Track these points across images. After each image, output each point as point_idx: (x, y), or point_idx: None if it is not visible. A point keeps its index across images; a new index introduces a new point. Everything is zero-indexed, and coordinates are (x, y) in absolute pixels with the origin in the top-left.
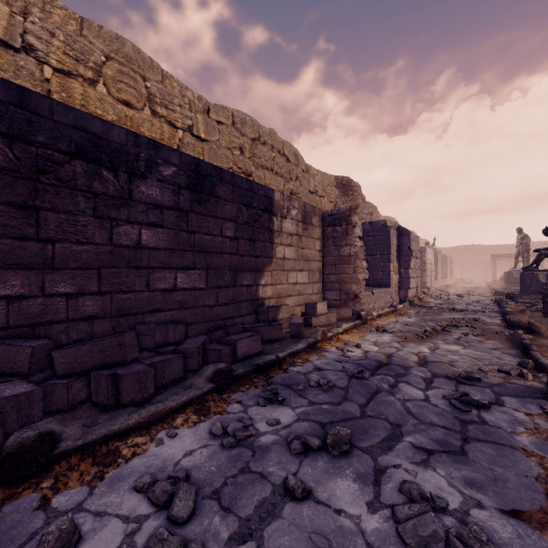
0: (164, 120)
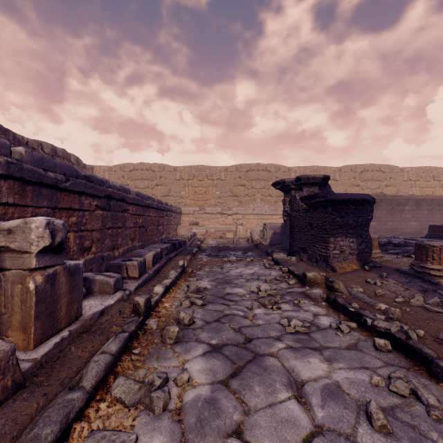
0: (437, 180)
